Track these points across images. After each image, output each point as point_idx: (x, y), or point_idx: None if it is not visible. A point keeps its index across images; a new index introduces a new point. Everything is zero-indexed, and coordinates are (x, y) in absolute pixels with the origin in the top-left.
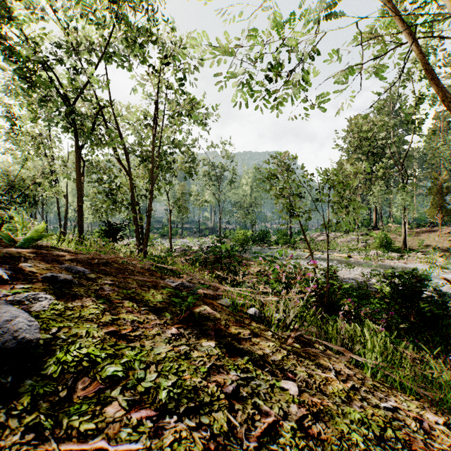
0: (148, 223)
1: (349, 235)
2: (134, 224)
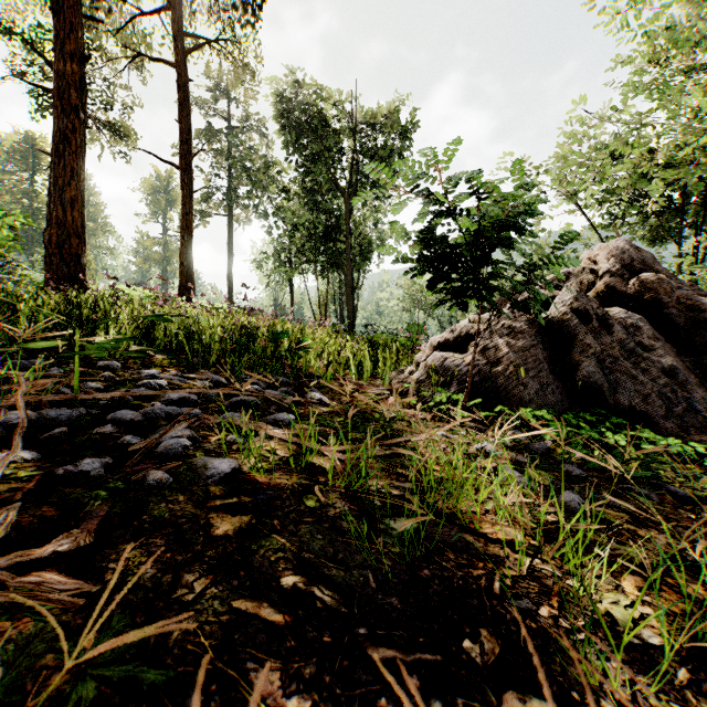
0: None
1: None
2: None
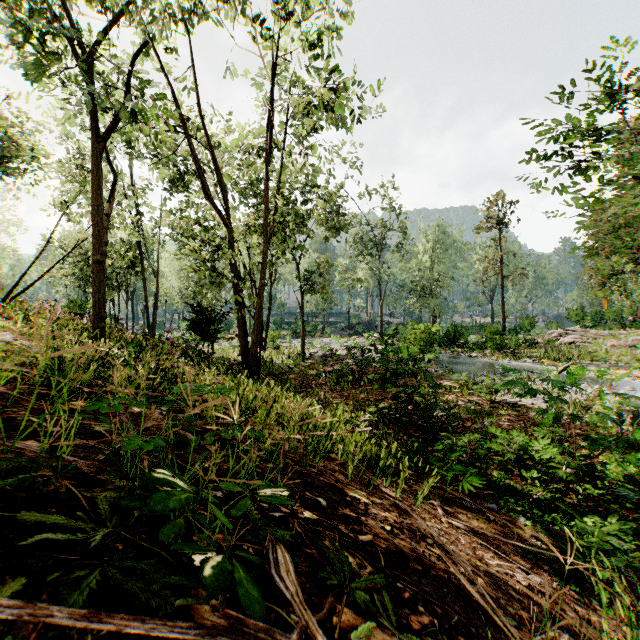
0: (258, 308)
1: (628, 335)
2: (236, 310)
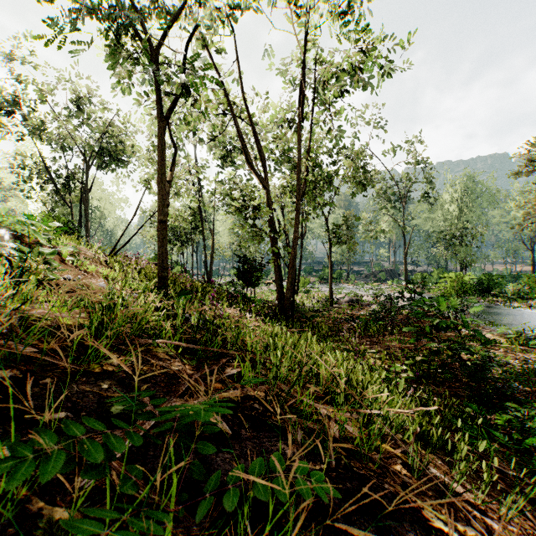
0: (292, 258)
1: None
2: (273, 260)
